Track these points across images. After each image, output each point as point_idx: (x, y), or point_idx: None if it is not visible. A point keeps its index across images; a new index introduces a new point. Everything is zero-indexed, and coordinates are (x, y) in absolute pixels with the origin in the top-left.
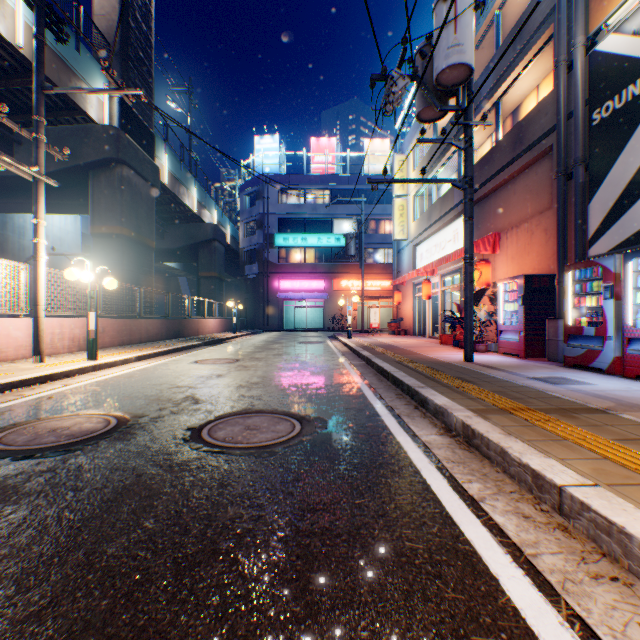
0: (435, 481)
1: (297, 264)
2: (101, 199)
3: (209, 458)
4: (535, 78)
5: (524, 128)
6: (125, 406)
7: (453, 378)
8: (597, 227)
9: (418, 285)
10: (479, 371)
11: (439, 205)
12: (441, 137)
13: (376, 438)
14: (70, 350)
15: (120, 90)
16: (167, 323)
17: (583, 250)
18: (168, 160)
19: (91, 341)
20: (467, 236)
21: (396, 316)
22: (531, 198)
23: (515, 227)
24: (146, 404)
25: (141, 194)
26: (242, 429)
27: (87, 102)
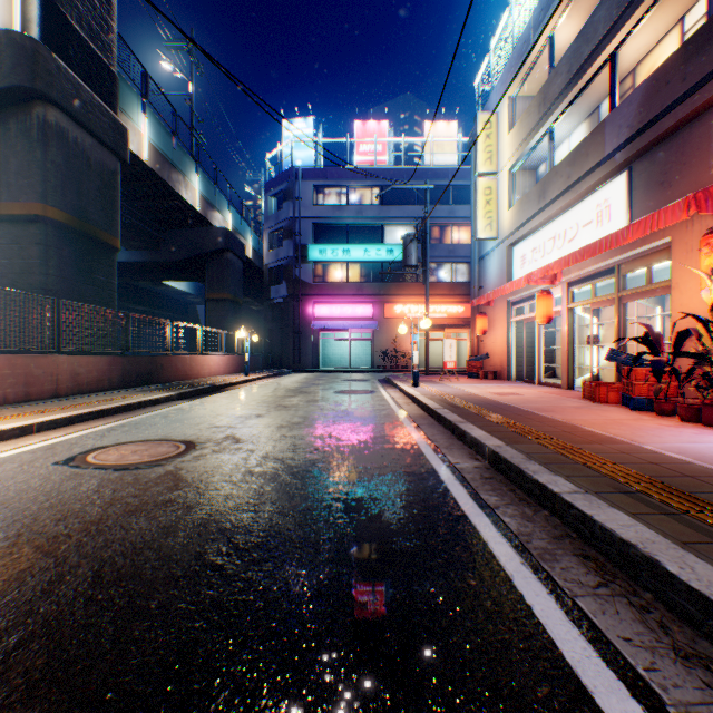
0: None
1: (337, 284)
2: (10, 158)
3: None
4: None
5: None
6: None
7: None
8: None
9: (517, 304)
10: None
11: (566, 167)
12: (571, 52)
13: None
14: None
15: None
16: (123, 362)
17: None
18: (150, 127)
19: None
20: None
21: (477, 351)
22: None
23: None
24: None
25: (88, 159)
26: None
27: None
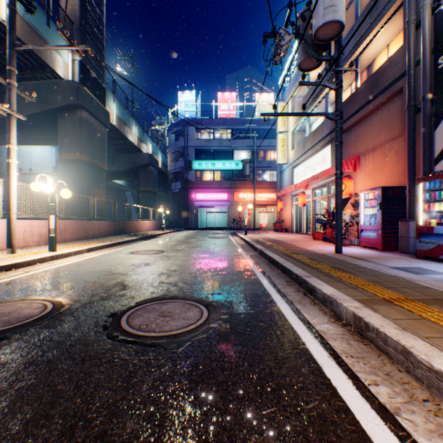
0: (340, 382)
1: (208, 182)
2: (66, 134)
3: (121, 349)
4: (386, 39)
5: (379, 76)
6: (65, 292)
7: (332, 268)
8: (442, 148)
9: (295, 196)
10: (350, 262)
11: (311, 137)
12: (313, 88)
13: (275, 327)
14: (38, 244)
15: (72, 46)
16: (114, 223)
17: (430, 166)
18: (116, 107)
19: (51, 237)
20: (338, 156)
21: (279, 218)
22: (384, 129)
23: (372, 151)
24: (82, 290)
25: (95, 131)
26: (157, 316)
27: (55, 63)
